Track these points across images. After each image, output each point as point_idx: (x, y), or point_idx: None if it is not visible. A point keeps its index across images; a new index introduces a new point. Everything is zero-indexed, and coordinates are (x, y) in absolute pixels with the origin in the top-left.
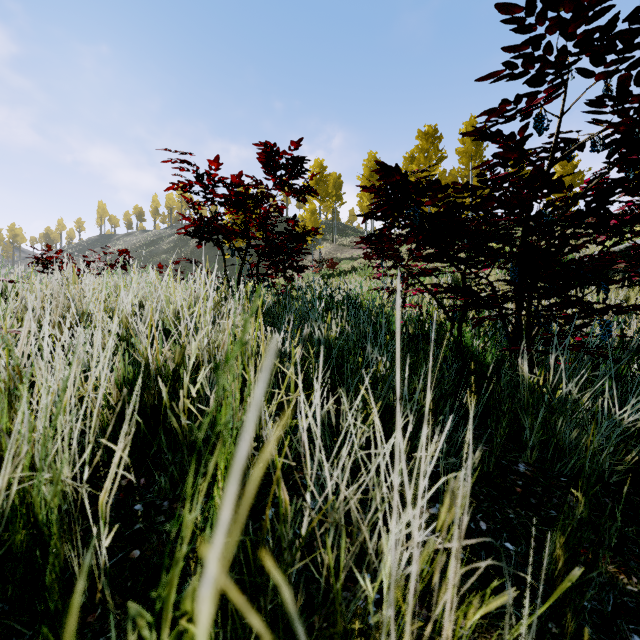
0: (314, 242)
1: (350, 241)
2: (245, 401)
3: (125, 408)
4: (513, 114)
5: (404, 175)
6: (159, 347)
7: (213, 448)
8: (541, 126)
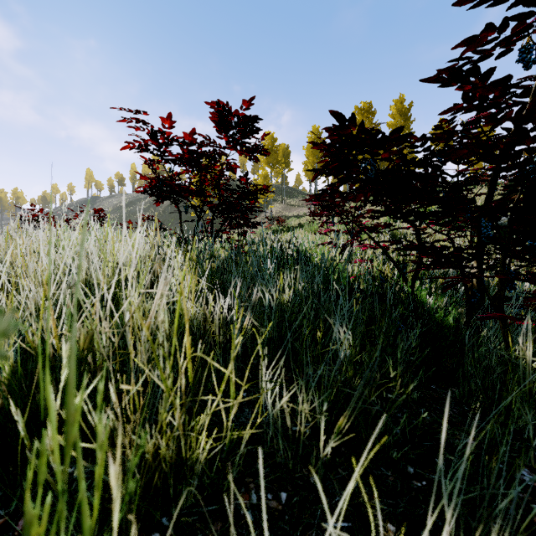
0: (266, 202)
1: (297, 201)
2: (161, 419)
3: (8, 413)
4: (492, 47)
5: (360, 125)
6: (66, 325)
7: (111, 493)
8: (529, 57)
